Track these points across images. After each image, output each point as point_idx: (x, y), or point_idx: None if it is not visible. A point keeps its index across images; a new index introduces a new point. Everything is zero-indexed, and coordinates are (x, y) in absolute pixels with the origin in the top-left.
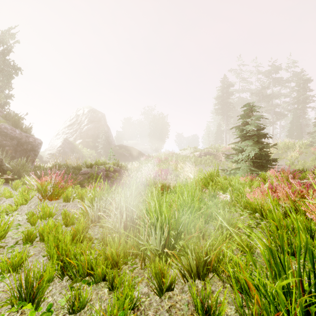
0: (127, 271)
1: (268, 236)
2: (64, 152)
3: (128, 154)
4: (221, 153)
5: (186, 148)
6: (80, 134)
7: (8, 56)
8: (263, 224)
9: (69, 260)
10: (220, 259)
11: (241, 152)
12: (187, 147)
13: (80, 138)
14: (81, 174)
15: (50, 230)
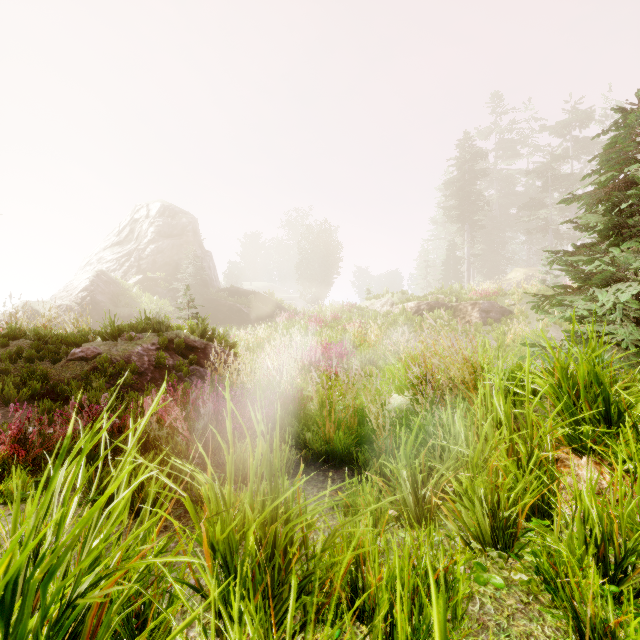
0: None
1: None
2: (95, 302)
3: (247, 308)
4: (469, 305)
5: (383, 295)
6: (138, 263)
7: None
8: None
9: None
10: None
11: (602, 286)
12: (385, 293)
13: (138, 271)
14: (73, 359)
15: None
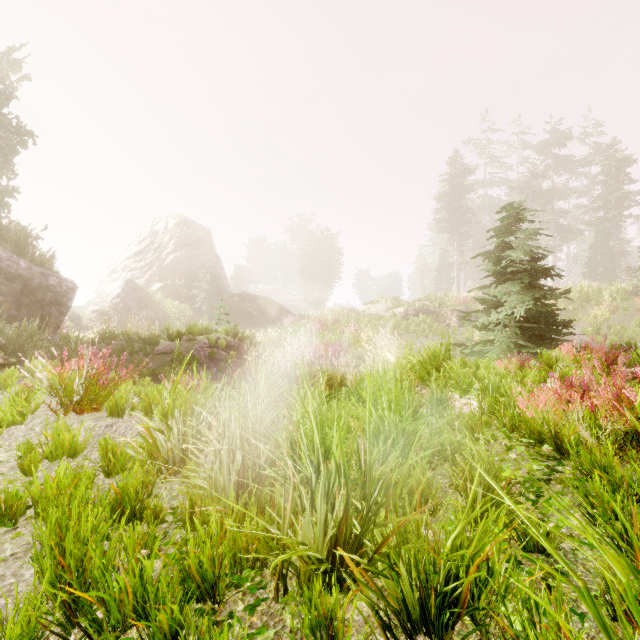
0: (239, 609)
1: (634, 538)
2: (127, 308)
3: (257, 312)
4: (449, 311)
5: (378, 301)
6: (159, 271)
7: (7, 106)
8: (566, 472)
9: (79, 593)
10: (482, 581)
11: (496, 308)
12: (380, 299)
13: (159, 278)
14: (158, 354)
15: (61, 490)
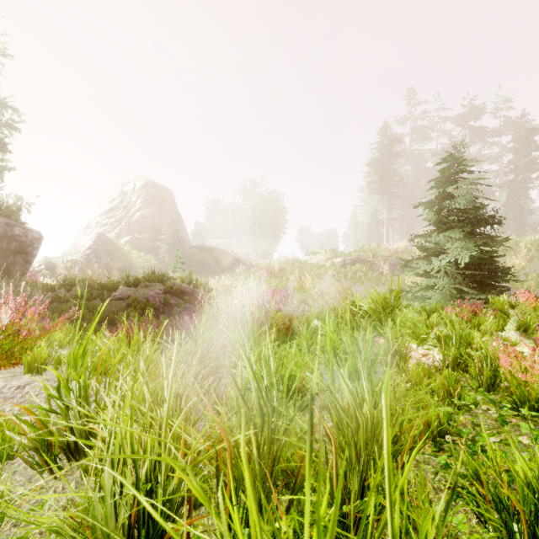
0: None
1: None
2: (97, 258)
3: (213, 262)
4: (382, 260)
5: (318, 252)
6: (127, 226)
7: None
8: None
9: None
10: None
11: (436, 255)
12: (320, 250)
13: (127, 232)
14: (114, 299)
15: None
